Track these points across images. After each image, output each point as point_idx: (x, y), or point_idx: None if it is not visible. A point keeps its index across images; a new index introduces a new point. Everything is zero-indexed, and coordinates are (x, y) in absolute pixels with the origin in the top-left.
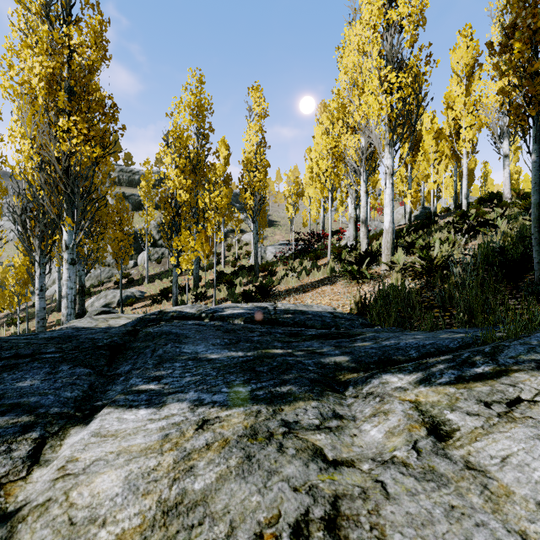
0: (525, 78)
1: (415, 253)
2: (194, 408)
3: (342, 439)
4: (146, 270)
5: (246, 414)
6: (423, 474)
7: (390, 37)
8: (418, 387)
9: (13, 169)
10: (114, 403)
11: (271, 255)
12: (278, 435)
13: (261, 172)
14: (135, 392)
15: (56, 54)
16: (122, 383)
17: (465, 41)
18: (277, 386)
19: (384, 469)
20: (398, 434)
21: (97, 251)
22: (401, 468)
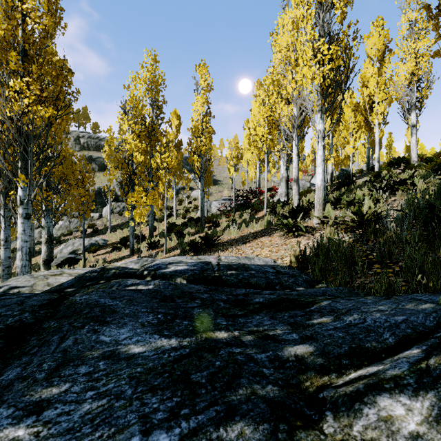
0: None
1: (342, 208)
2: None
3: None
4: (109, 221)
5: None
6: None
7: (321, 14)
8: None
9: None
10: None
11: (215, 208)
12: None
13: (206, 138)
14: None
15: (8, 17)
16: None
17: (377, 30)
18: (220, 425)
19: None
20: None
21: (64, 205)
22: None
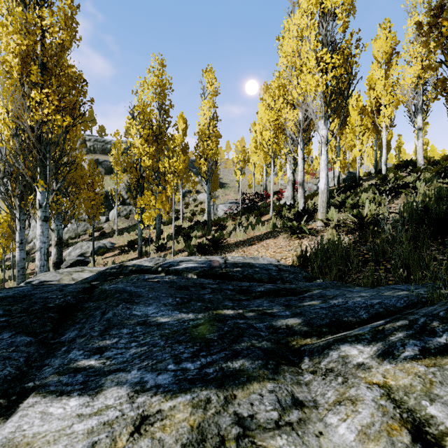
0: None
1: (346, 211)
2: (133, 397)
3: (307, 441)
4: (116, 224)
5: (193, 405)
6: None
7: (325, 24)
8: (383, 364)
9: None
10: (43, 389)
11: (222, 212)
12: (230, 442)
13: (213, 142)
14: (71, 371)
15: (29, 33)
16: (62, 355)
17: (384, 33)
18: (228, 360)
19: None
20: (375, 437)
21: (73, 209)
22: None
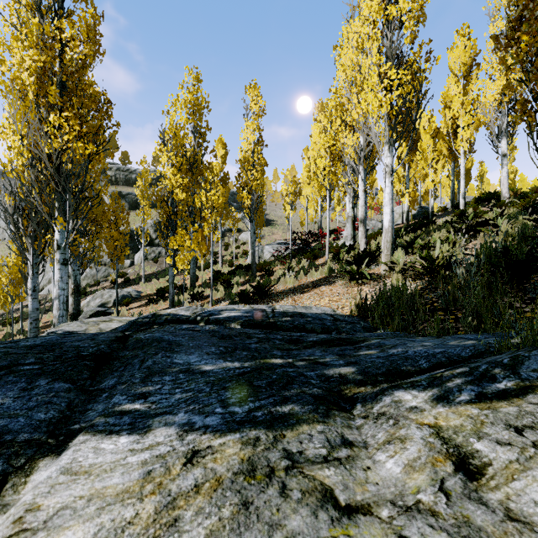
0: (532, 73)
1: (414, 253)
2: (183, 435)
3: (355, 474)
4: (142, 269)
5: (243, 443)
6: (457, 528)
7: (389, 33)
8: (436, 407)
9: (5, 166)
10: (92, 428)
11: (268, 254)
12: (279, 471)
13: (258, 171)
14: (117, 414)
15: (46, 47)
16: (105, 401)
17: (462, 41)
18: (277, 405)
19: (408, 519)
20: (420, 468)
21: (93, 251)
22: (429, 519)
